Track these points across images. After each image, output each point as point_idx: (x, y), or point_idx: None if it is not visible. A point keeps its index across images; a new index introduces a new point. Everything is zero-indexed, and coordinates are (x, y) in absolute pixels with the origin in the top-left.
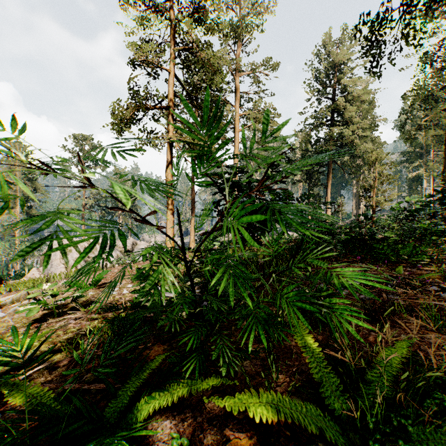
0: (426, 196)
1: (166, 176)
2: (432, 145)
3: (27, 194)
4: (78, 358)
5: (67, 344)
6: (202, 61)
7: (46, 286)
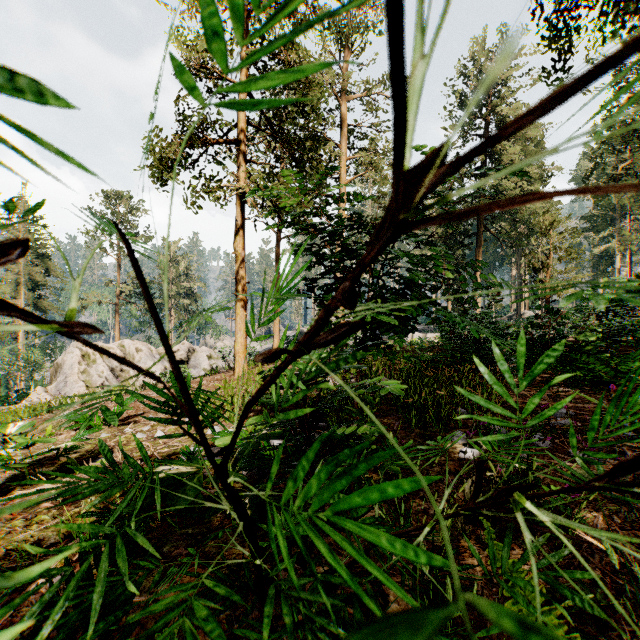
0: (639, 278)
1: (235, 248)
2: (628, 205)
3: (35, 278)
4: None
5: (4, 567)
6: None
7: (14, 429)
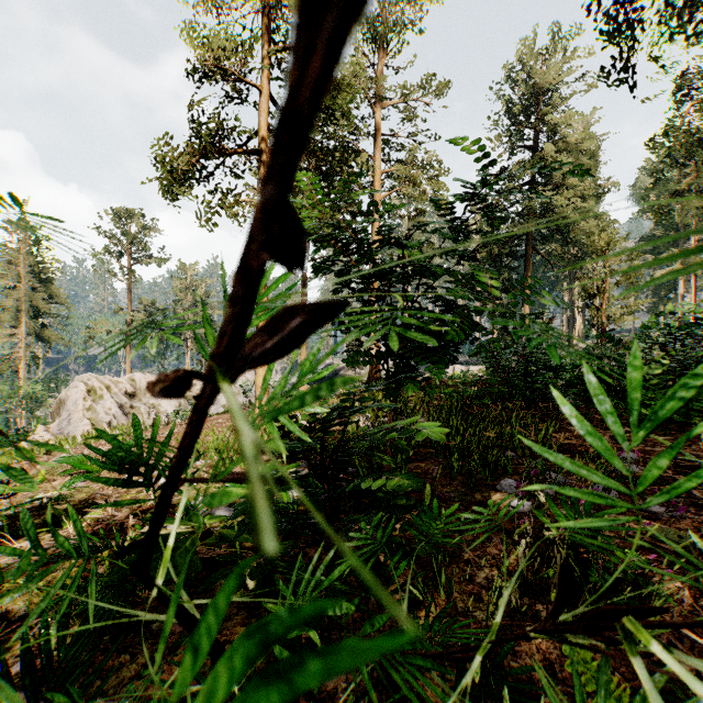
0: None
1: None
2: (693, 225)
3: (38, 305)
4: None
5: None
6: None
7: None
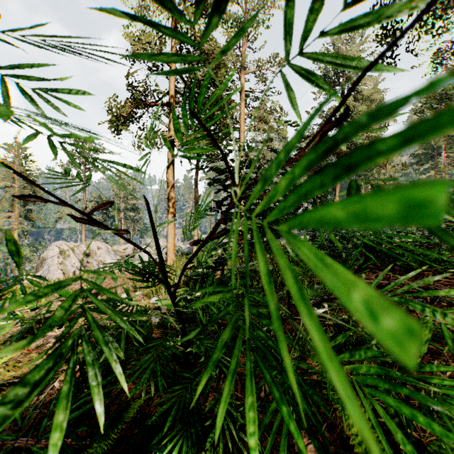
0: None
1: (167, 177)
2: (443, 146)
3: None
4: (19, 415)
5: None
6: (205, 55)
7: None
